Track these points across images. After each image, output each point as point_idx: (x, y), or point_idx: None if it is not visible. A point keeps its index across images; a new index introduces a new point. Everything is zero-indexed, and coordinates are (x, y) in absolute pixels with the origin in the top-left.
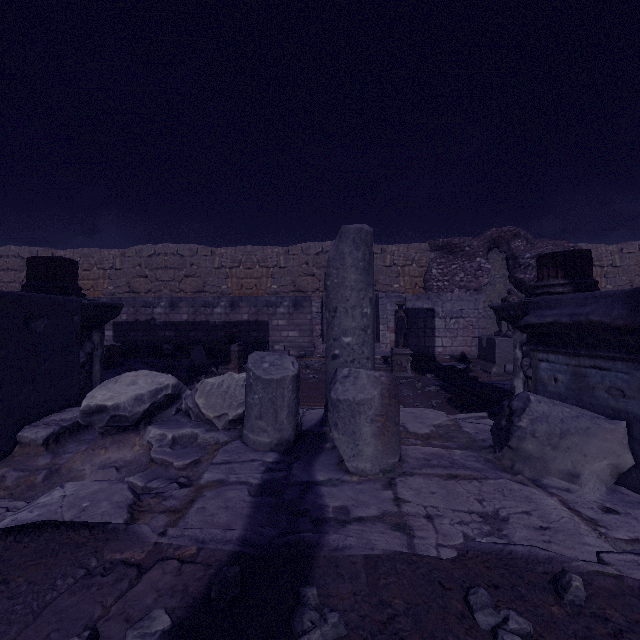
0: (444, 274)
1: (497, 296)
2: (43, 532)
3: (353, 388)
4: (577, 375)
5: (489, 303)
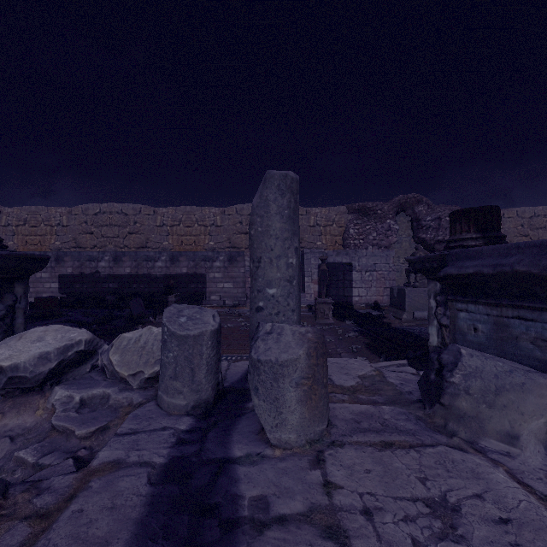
0: (360, 233)
1: (403, 253)
2: None
3: (276, 346)
4: (499, 325)
5: (397, 259)
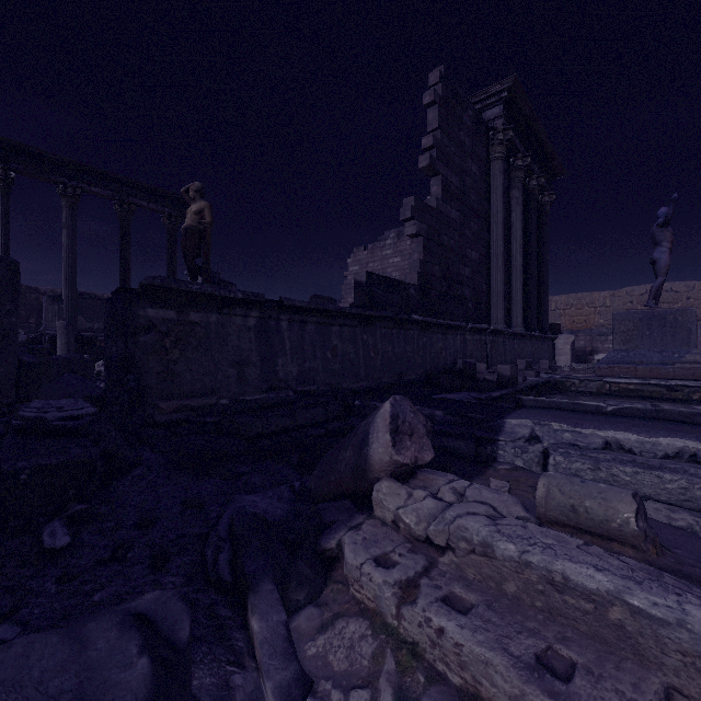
0: None
1: None
2: None
3: None
4: None
5: None
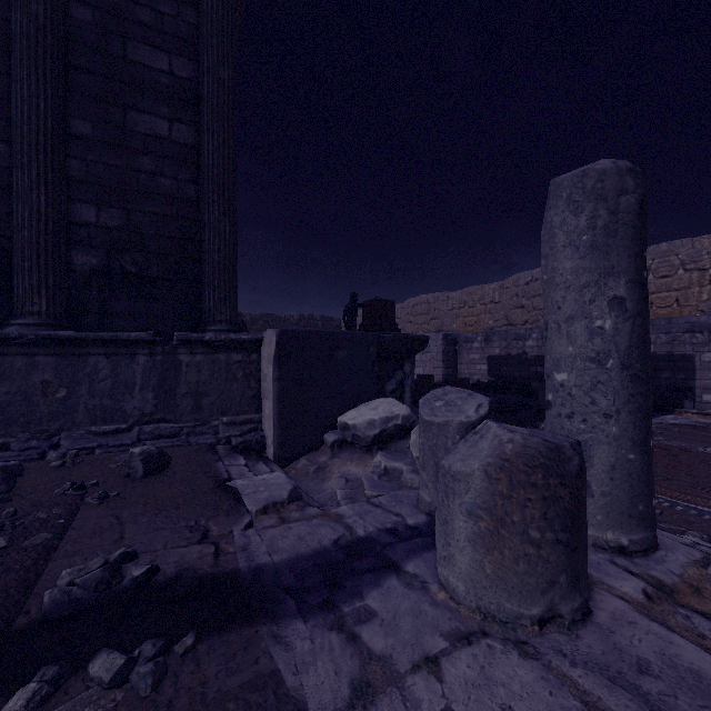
0: None
1: None
2: (225, 493)
3: (463, 451)
4: None
5: None
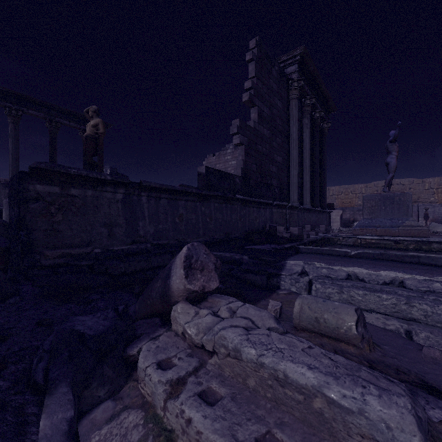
0: None
1: None
2: None
3: None
4: None
5: None
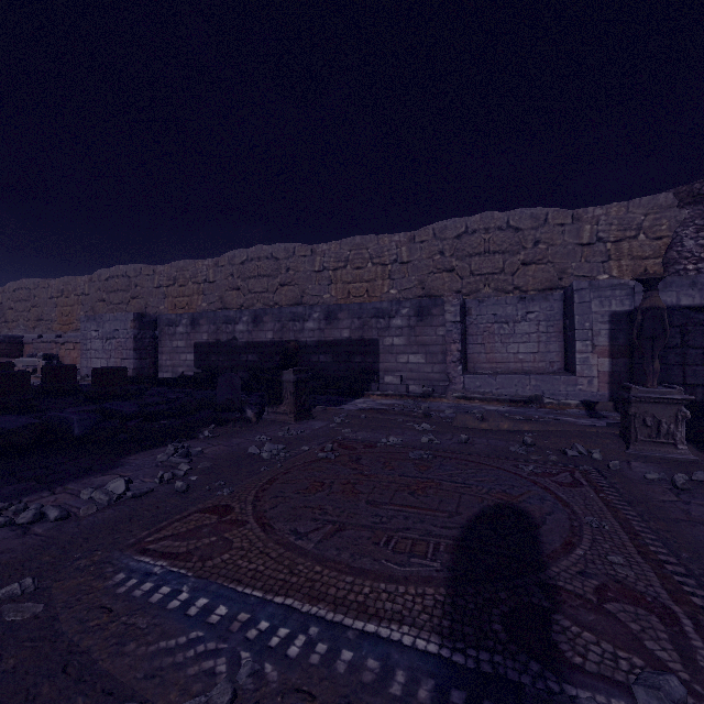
0: None
1: None
2: None
3: None
4: None
5: None
